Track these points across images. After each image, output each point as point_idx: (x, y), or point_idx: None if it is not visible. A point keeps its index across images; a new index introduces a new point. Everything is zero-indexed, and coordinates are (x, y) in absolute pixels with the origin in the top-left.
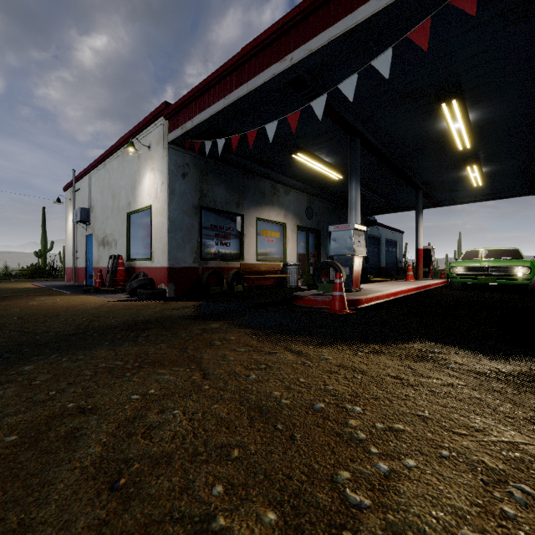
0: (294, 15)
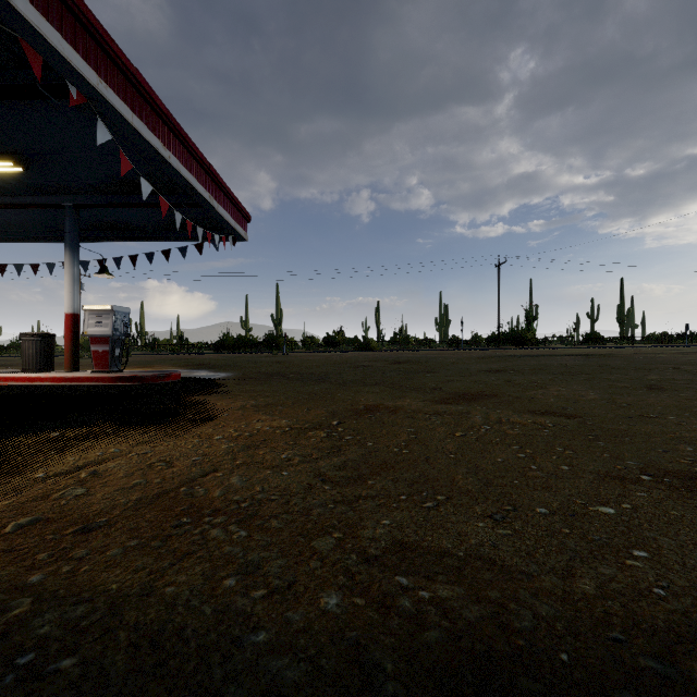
0: None
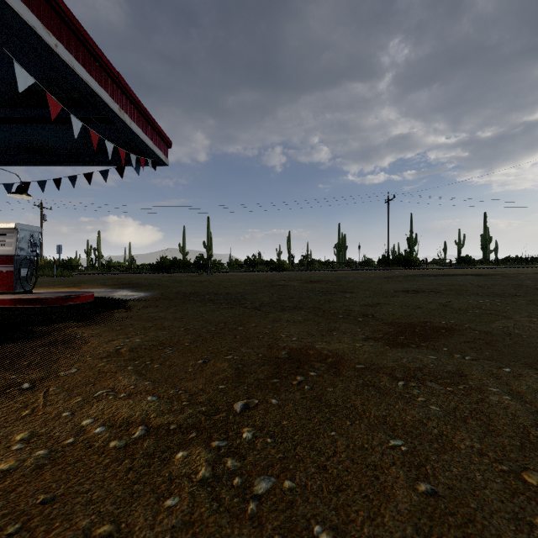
0: None
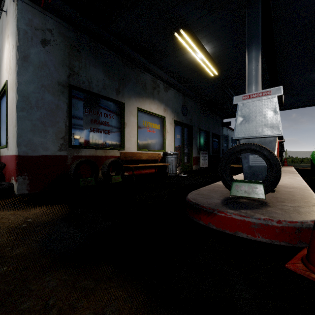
0: None
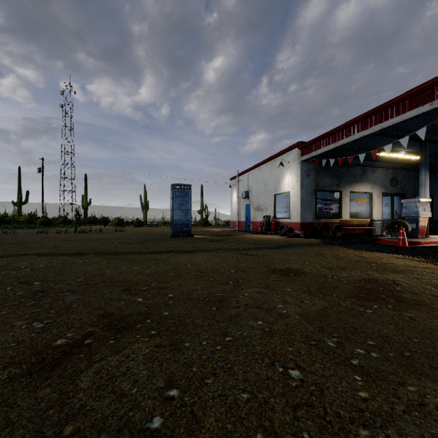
0: (374, 111)
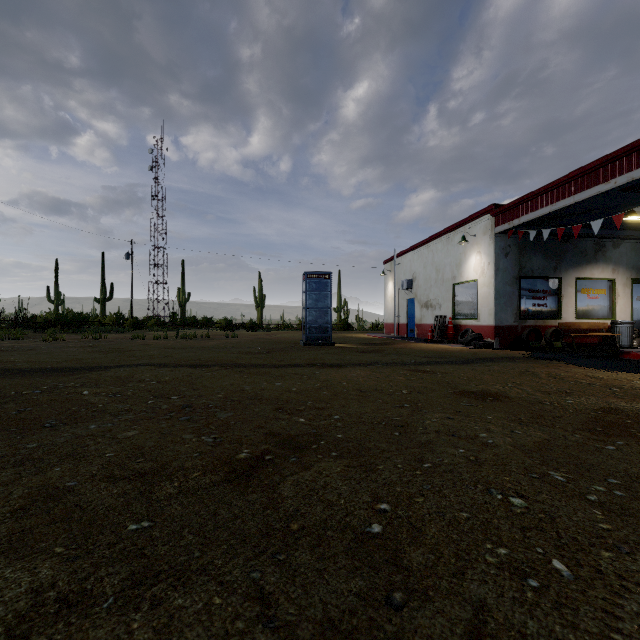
0: (617, 155)
